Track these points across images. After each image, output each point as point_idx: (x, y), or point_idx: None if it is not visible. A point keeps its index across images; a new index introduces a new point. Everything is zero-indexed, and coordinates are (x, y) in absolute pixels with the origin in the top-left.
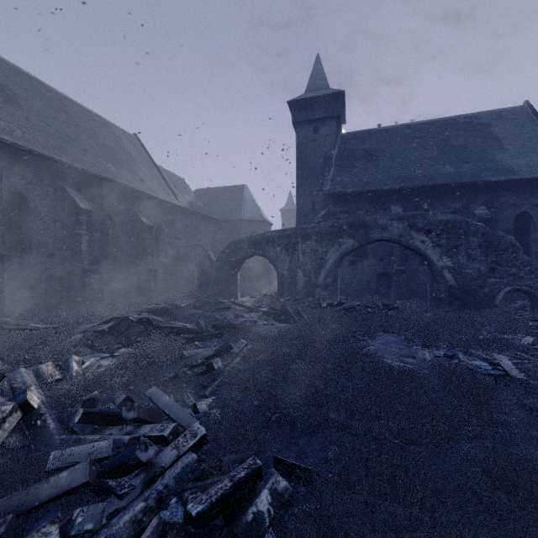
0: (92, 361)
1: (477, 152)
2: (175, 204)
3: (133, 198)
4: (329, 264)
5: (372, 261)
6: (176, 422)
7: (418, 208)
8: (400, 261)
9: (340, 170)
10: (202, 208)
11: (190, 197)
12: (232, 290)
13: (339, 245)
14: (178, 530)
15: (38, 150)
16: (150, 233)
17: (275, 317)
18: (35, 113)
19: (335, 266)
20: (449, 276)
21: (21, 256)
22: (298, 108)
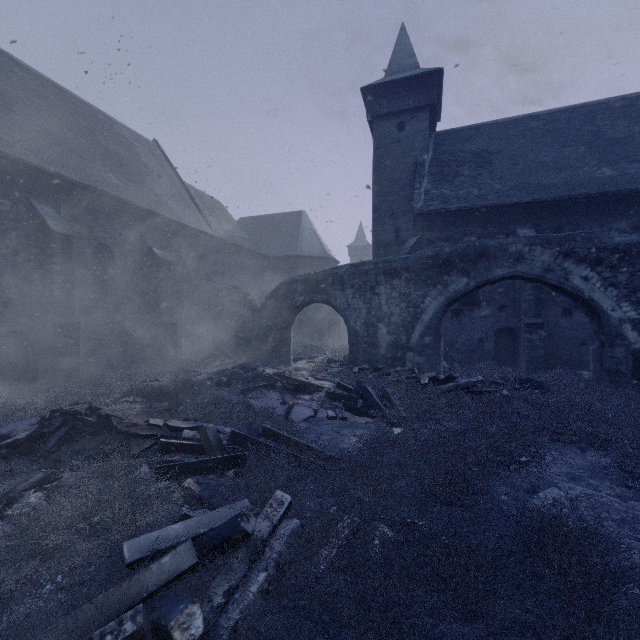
0: None
1: None
2: (206, 233)
3: (143, 222)
4: (427, 315)
5: (488, 310)
6: None
7: (559, 230)
8: (534, 310)
9: (436, 180)
10: (245, 240)
11: (229, 226)
12: (282, 352)
13: (443, 285)
14: None
15: None
16: (168, 271)
17: (347, 404)
18: None
19: (438, 317)
20: (633, 334)
21: None
22: (375, 96)
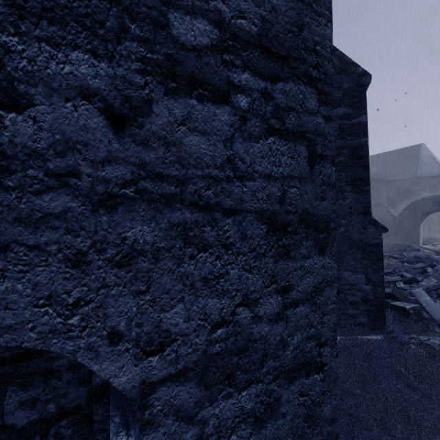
0: None
1: None
2: None
3: None
4: None
5: None
6: None
7: None
8: None
9: None
10: (376, 173)
11: None
12: (414, 238)
13: None
14: (434, 298)
15: None
16: None
17: None
18: None
19: None
20: None
21: None
22: None
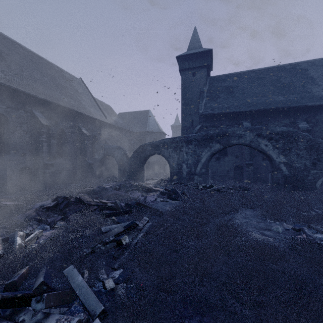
0: (36, 234)
1: (300, 87)
2: (105, 122)
3: (78, 118)
4: (203, 160)
5: (231, 157)
6: (84, 306)
7: (260, 123)
8: (249, 157)
9: (209, 99)
10: (122, 124)
11: (115, 118)
12: (140, 176)
13: (210, 147)
14: None
15: (14, 86)
16: (89, 140)
17: (168, 196)
18: (14, 63)
19: (207, 161)
20: (284, 168)
21: (3, 155)
22: (182, 60)
